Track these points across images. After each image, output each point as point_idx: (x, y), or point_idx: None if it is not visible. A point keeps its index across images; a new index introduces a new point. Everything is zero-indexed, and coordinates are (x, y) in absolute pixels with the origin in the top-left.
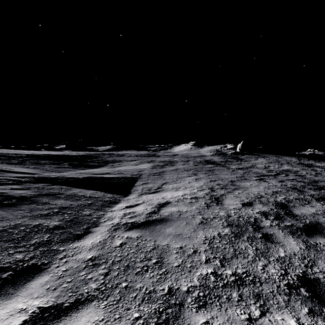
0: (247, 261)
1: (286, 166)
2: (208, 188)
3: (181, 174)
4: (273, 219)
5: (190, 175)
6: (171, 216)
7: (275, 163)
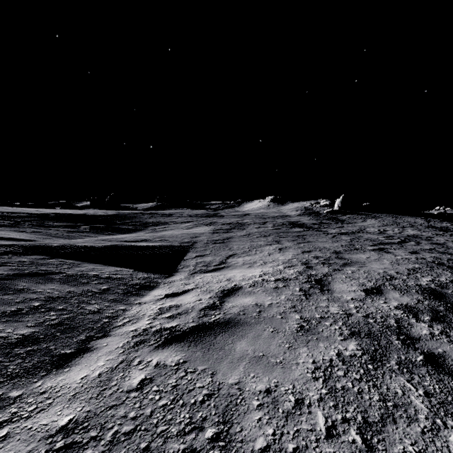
0: (419, 430)
1: (410, 230)
2: (301, 263)
3: (256, 241)
4: (431, 321)
5: (270, 244)
6: (245, 315)
7: (393, 226)
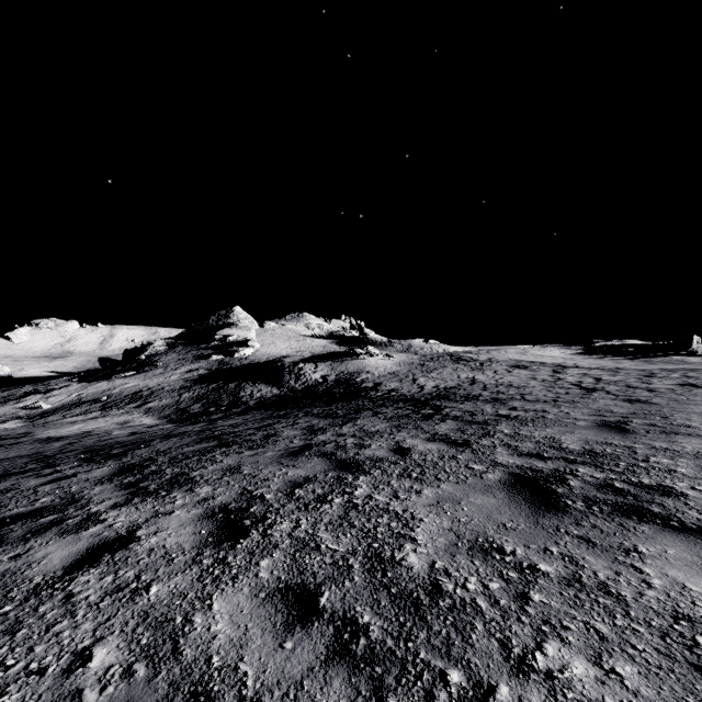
0: None
1: None
2: None
3: None
4: None
5: None
6: None
7: None
